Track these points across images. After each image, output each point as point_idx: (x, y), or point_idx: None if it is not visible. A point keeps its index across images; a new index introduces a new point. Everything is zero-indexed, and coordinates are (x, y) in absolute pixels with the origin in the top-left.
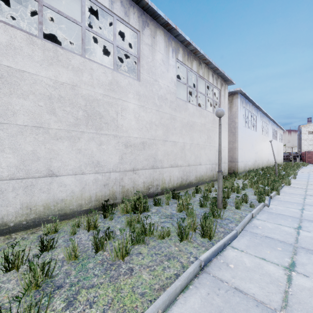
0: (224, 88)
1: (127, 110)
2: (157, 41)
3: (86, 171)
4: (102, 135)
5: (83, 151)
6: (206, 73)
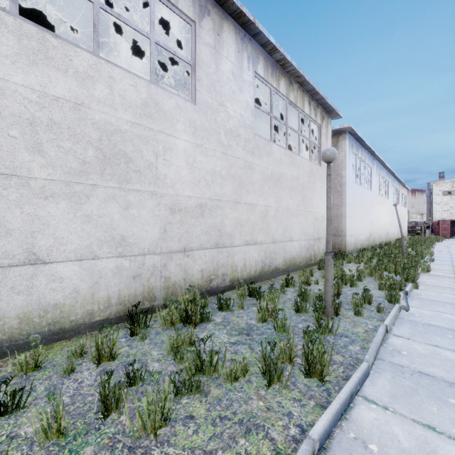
0: (326, 124)
1: (174, 151)
2: (224, 41)
3: (101, 254)
4: (130, 192)
5: (96, 219)
6: (299, 98)
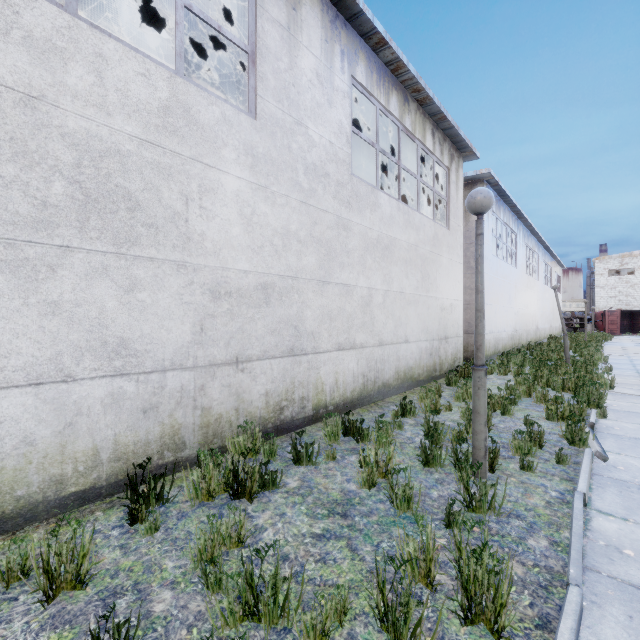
0: (457, 167)
1: (219, 194)
2: (304, 21)
3: (79, 373)
4: (137, 261)
5: (70, 308)
6: (419, 125)
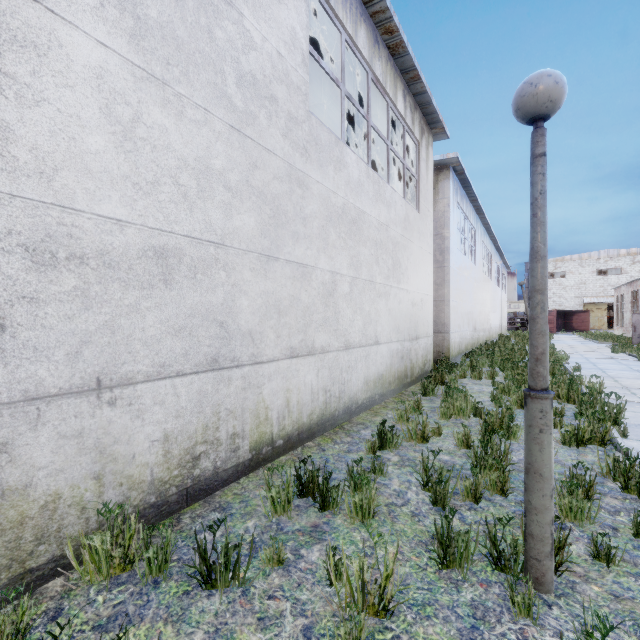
0: (427, 143)
1: (53, 61)
2: None
3: None
4: None
5: None
6: (390, 79)
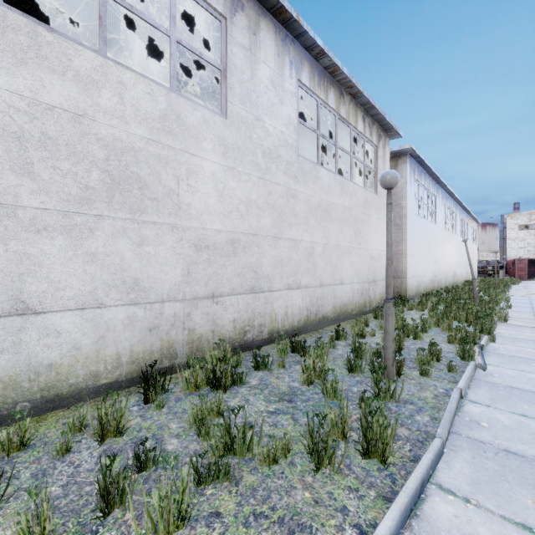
0: (384, 144)
1: (200, 175)
2: (261, 42)
3: (108, 302)
4: (145, 225)
5: (102, 258)
6: (352, 113)
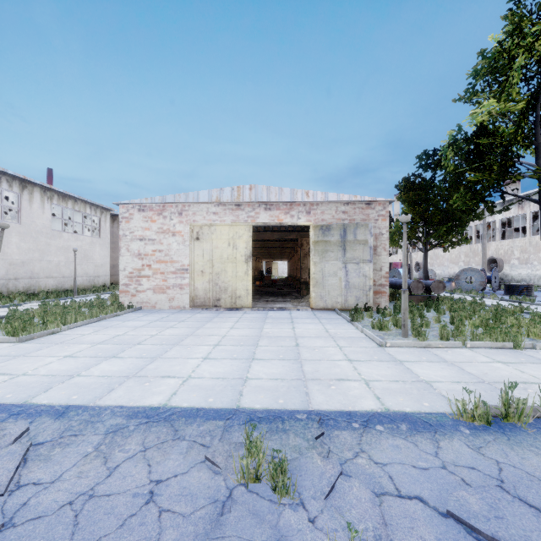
0: (106, 215)
1: (11, 243)
2: (35, 196)
3: None
4: None
5: None
6: (83, 207)
